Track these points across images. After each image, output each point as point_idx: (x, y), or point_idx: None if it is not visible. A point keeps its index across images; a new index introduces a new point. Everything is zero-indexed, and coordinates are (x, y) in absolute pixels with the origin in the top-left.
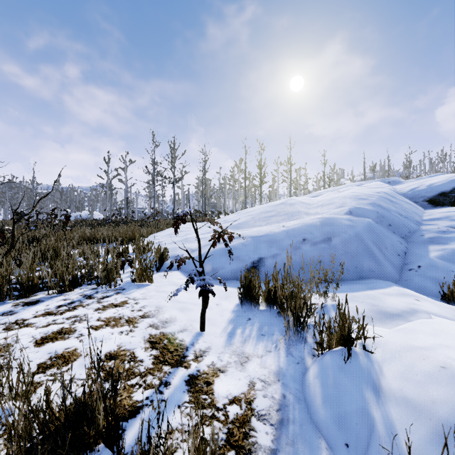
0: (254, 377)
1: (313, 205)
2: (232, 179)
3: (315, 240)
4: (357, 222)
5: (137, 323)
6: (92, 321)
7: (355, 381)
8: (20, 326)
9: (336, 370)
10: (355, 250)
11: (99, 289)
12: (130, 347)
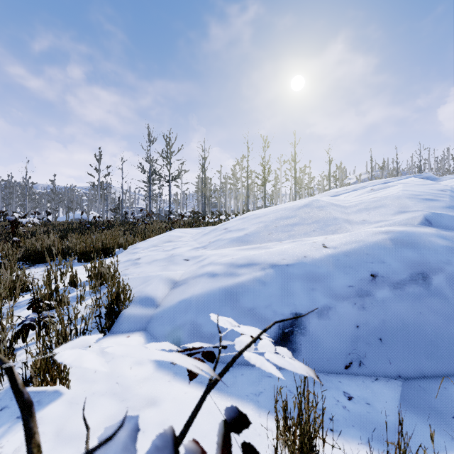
0: None
1: (351, 209)
2: (234, 178)
3: (396, 278)
4: None
5: None
6: None
7: None
8: None
9: None
10: None
11: None
12: None
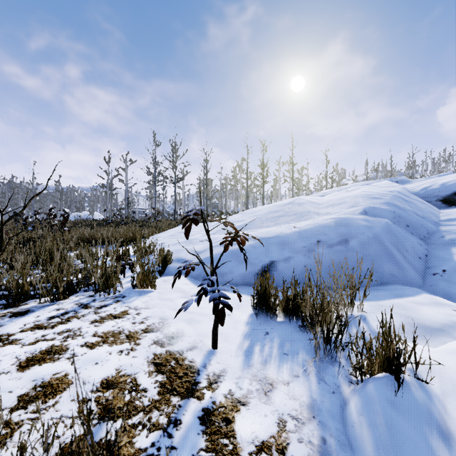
0: (284, 412)
1: (322, 205)
2: (234, 179)
3: (330, 242)
4: (375, 223)
5: (139, 340)
6: (87, 337)
7: (413, 422)
8: (3, 343)
9: (386, 405)
10: (374, 253)
11: (97, 297)
12: (131, 371)
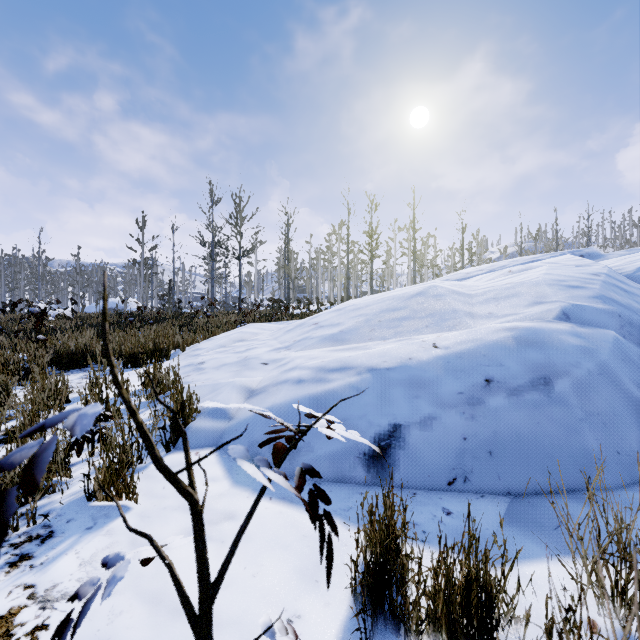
0: None
1: (477, 298)
2: (329, 252)
3: (514, 384)
4: (595, 340)
5: None
6: None
7: None
8: None
9: None
10: (607, 408)
11: None
12: None
